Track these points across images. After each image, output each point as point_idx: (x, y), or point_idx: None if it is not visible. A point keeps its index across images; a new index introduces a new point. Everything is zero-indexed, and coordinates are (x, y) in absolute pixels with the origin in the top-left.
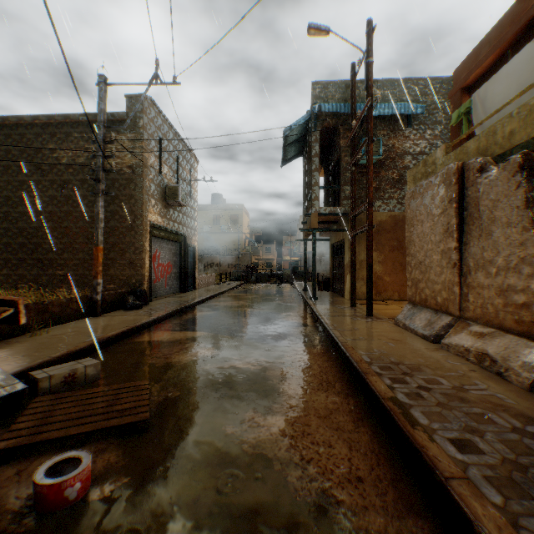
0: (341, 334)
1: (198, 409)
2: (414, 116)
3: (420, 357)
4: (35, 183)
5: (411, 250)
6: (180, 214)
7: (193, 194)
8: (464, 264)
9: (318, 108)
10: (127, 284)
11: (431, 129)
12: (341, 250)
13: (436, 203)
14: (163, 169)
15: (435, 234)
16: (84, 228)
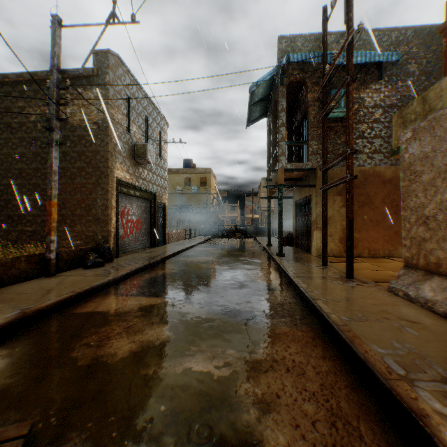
0: (330, 308)
1: None
2: (384, 67)
3: None
4: (5, 141)
5: (410, 203)
6: (150, 173)
7: (164, 155)
8: None
9: (286, 58)
10: (93, 240)
11: (403, 81)
12: (306, 207)
13: None
14: (131, 128)
15: None
16: None
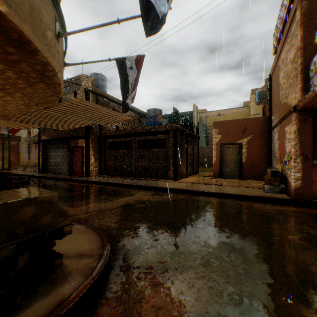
0: None
1: None
2: None
3: (21, 172)
4: None
5: (22, 155)
6: None
7: None
8: (30, 158)
9: None
10: None
11: None
12: None
13: (26, 147)
14: None
15: (26, 152)
16: None
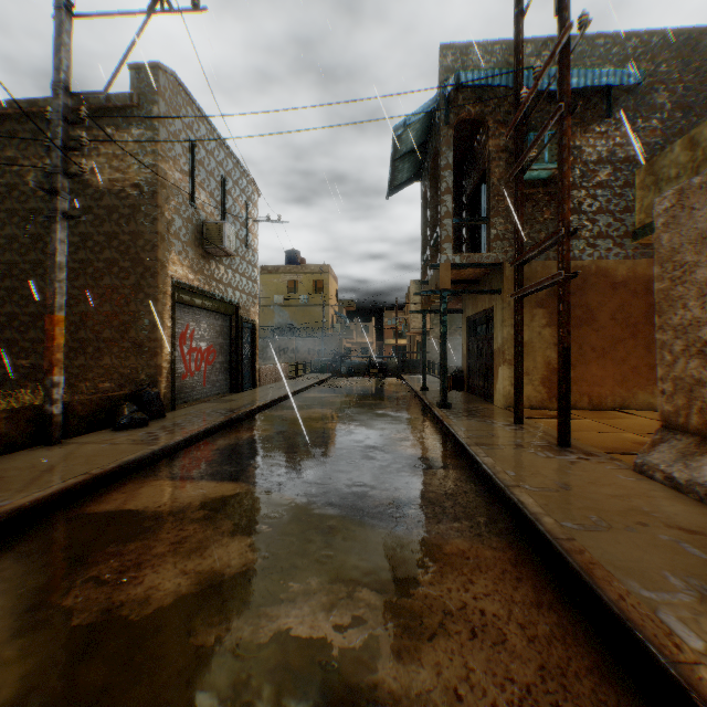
0: (540, 503)
1: None
2: (615, 97)
3: None
4: None
5: (673, 318)
6: (229, 271)
7: (252, 242)
8: None
9: (454, 78)
10: (132, 381)
11: (646, 119)
12: (486, 326)
13: None
14: (197, 195)
15: None
16: None
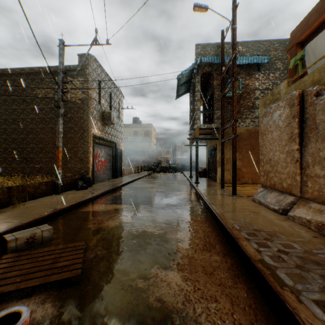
0: (217, 207)
1: (117, 265)
2: (262, 65)
3: (274, 226)
4: (22, 110)
5: (263, 151)
6: (112, 129)
7: (121, 117)
8: (304, 161)
9: (199, 60)
10: (78, 173)
11: (273, 73)
12: (214, 152)
13: (282, 119)
14: (101, 101)
15: (282, 140)
16: (52, 138)
